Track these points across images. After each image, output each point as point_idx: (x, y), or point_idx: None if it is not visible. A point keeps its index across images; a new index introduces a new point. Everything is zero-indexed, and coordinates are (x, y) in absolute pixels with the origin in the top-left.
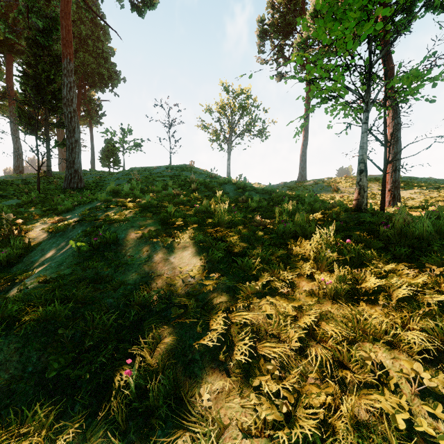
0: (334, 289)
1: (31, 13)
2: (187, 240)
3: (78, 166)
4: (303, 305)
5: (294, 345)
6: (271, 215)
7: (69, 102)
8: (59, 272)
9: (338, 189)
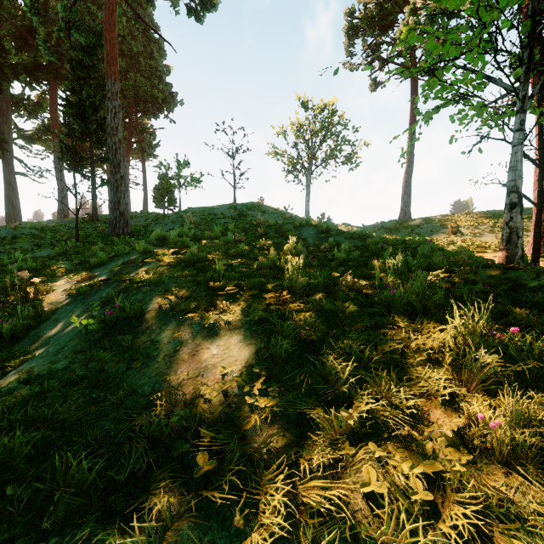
0: (509, 442)
1: (72, 28)
2: (239, 317)
3: (123, 207)
4: (445, 473)
5: None
6: (367, 272)
7: (114, 131)
8: (51, 365)
9: (458, 231)
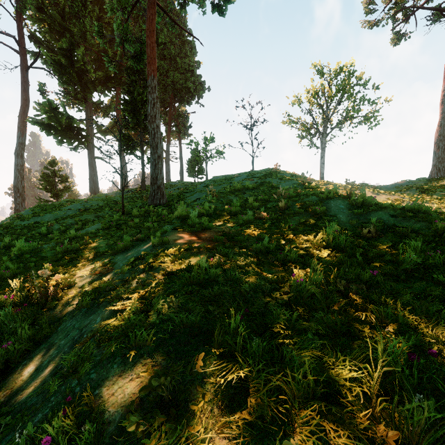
0: None
1: (124, 41)
2: None
3: (160, 181)
4: None
5: None
6: None
7: (153, 118)
8: None
9: None
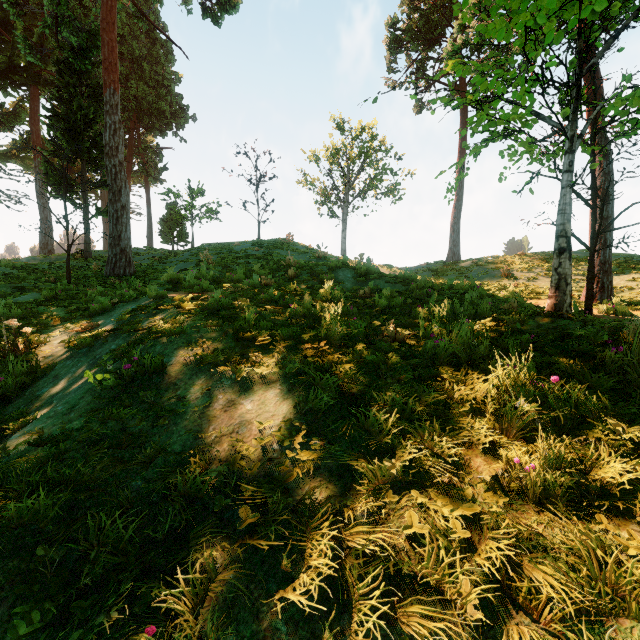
0: (542, 483)
1: (61, 25)
2: (274, 370)
3: (125, 243)
4: (482, 514)
5: (474, 619)
6: (411, 321)
7: (113, 151)
8: (64, 425)
9: (511, 274)
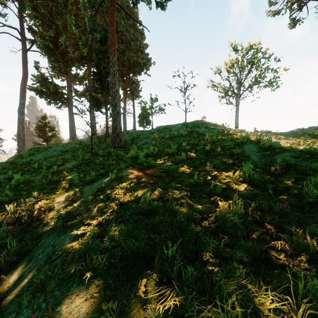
0: None
1: (93, 30)
2: None
3: (118, 130)
4: None
5: None
6: None
7: (113, 85)
8: None
9: None
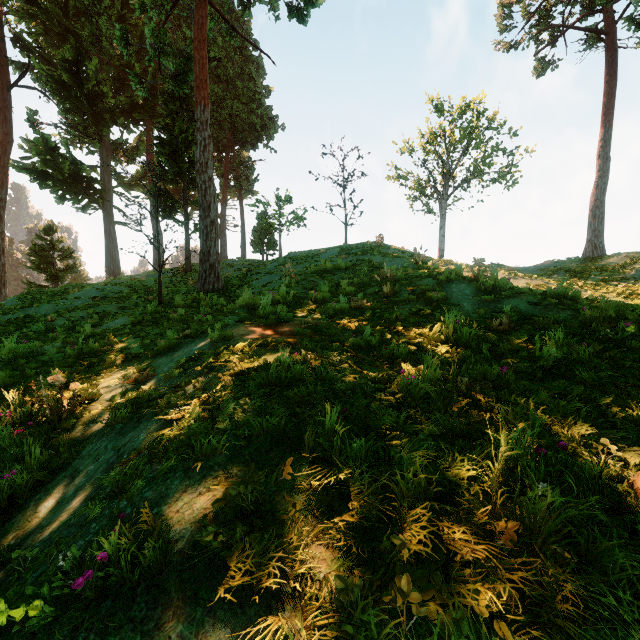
0: None
1: (161, 54)
2: None
3: (214, 258)
4: None
5: None
6: None
7: (203, 167)
8: None
9: None
